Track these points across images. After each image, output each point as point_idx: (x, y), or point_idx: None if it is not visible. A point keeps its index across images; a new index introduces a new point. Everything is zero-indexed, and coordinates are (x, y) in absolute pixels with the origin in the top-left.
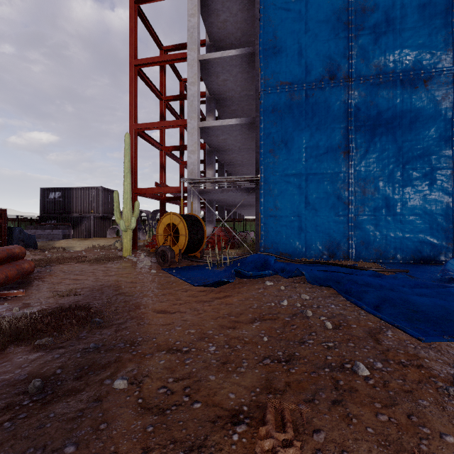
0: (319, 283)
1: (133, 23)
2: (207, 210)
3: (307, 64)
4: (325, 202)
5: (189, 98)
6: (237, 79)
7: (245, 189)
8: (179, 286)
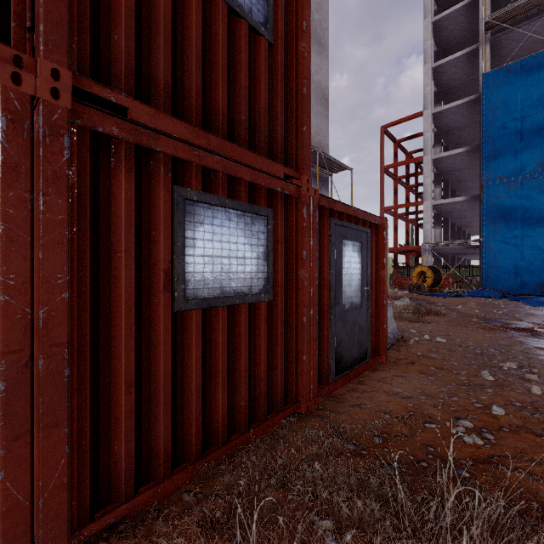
0: (513, 300)
1: (382, 142)
2: (434, 260)
3: (522, 162)
4: (539, 256)
5: (424, 187)
6: (463, 160)
7: (471, 246)
8: (436, 298)
